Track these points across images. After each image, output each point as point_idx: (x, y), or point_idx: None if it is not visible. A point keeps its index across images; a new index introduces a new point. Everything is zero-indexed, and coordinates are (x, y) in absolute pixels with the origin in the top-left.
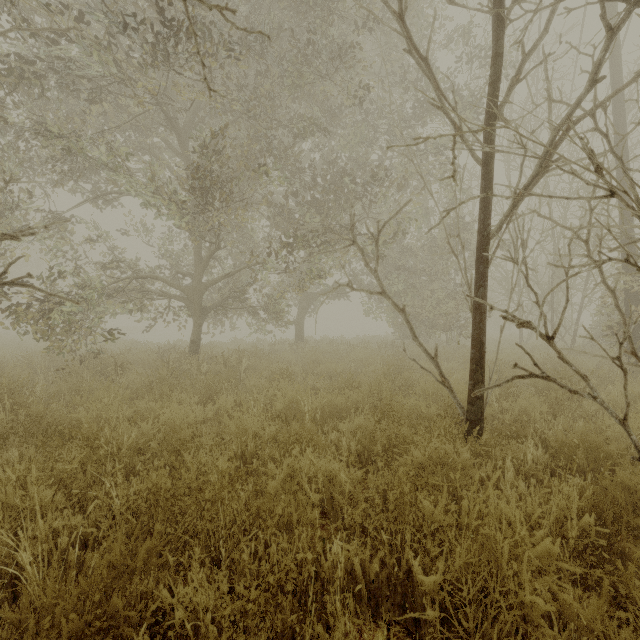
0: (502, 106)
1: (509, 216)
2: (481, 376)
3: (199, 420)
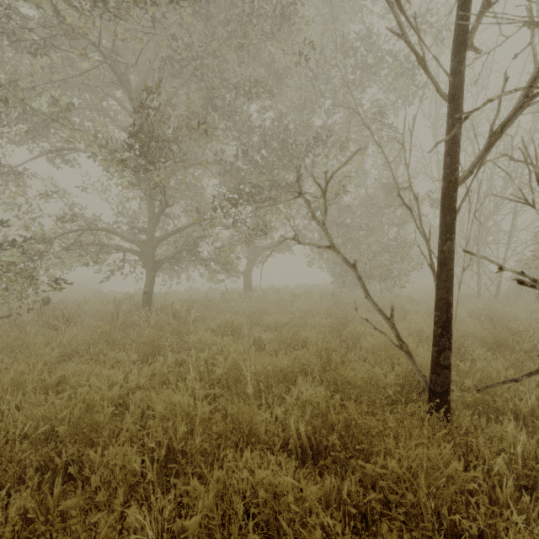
0: (472, 33)
1: (483, 158)
2: (448, 342)
3: (131, 386)
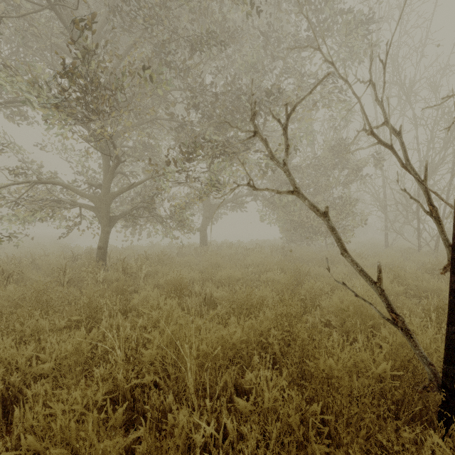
0: None
1: None
2: None
3: (36, 371)
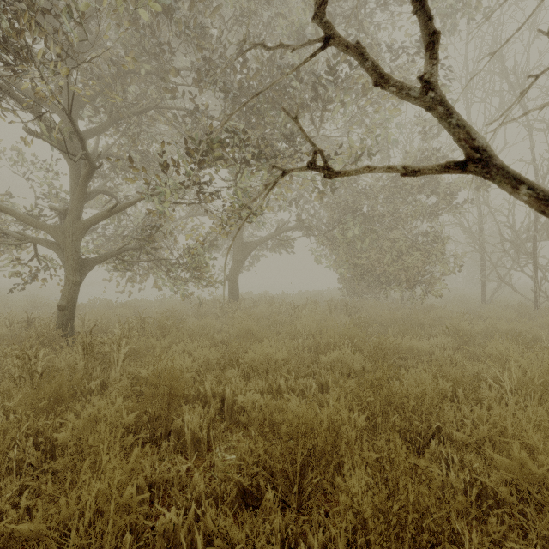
0: None
1: None
2: None
3: None
